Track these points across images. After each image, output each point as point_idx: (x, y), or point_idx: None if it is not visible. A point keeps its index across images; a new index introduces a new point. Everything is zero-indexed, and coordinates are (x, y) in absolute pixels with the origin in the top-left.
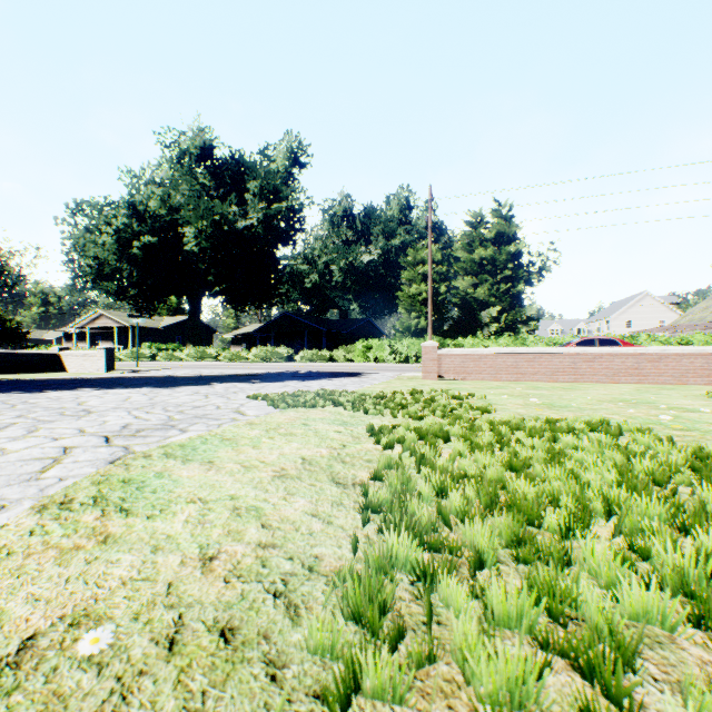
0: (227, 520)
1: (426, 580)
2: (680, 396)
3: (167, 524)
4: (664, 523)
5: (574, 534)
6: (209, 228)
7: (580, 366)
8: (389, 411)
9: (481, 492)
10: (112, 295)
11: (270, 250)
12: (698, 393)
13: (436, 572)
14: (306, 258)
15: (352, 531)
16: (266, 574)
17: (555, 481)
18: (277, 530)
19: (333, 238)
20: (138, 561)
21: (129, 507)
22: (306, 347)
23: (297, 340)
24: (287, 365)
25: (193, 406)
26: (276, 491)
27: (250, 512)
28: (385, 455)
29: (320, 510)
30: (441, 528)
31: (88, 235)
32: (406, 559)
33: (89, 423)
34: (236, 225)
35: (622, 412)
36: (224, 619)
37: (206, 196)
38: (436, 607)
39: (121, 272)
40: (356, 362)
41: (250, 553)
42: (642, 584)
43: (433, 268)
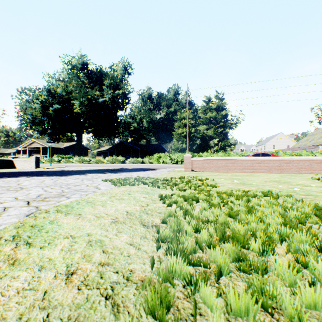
0: (84, 248)
1: (192, 284)
2: (300, 179)
3: (50, 252)
4: (309, 245)
5: (266, 253)
6: (86, 101)
7: (255, 165)
8: (169, 187)
9: (217, 230)
10: (39, 132)
11: (114, 112)
12: (307, 177)
13: (198, 281)
14: (131, 116)
15: (151, 253)
16: (102, 283)
17: (252, 223)
18: (111, 254)
19: (143, 107)
20: (30, 276)
21: (31, 242)
22: (131, 157)
23: (127, 154)
24: (122, 165)
25: (75, 185)
26: (112, 230)
27: (97, 243)
28: (168, 210)
29: (135, 241)
30: (197, 251)
31: (27, 104)
32: (180, 272)
33: (21, 194)
34: (98, 100)
35: (276, 186)
36: (74, 316)
37: (84, 86)
38: (198, 303)
39: (44, 121)
40: (154, 163)
41: (95, 269)
42: (312, 287)
43: (188, 121)
